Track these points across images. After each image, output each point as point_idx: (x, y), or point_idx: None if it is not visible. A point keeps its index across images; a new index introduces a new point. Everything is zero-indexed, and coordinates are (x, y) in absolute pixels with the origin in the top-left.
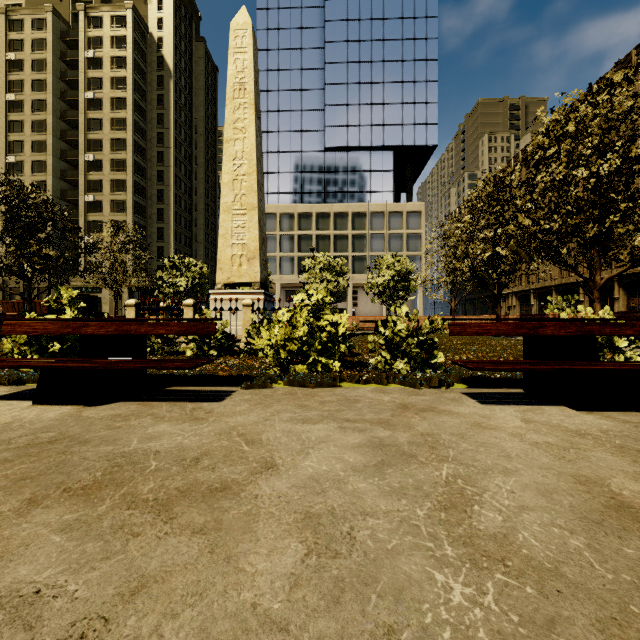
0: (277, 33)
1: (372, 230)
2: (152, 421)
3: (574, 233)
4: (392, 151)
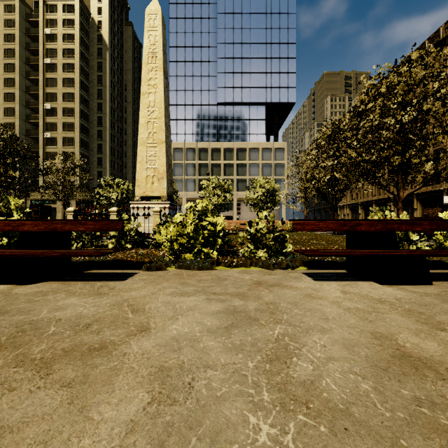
0: (184, 21)
1: (250, 161)
2: (65, 296)
3: (385, 162)
4: (264, 106)
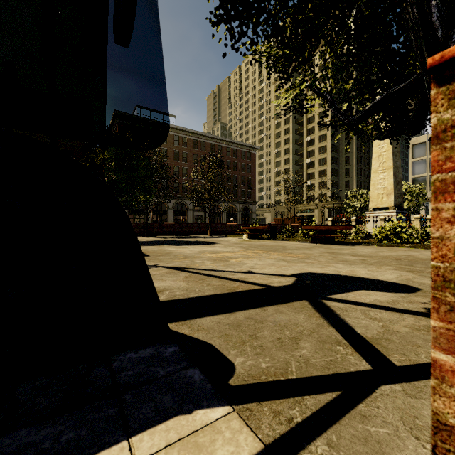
0: None
1: None
2: (334, 246)
3: None
4: None
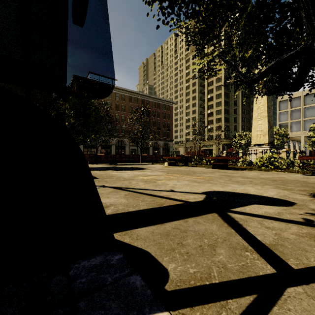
0: None
1: None
2: (228, 171)
3: None
4: None
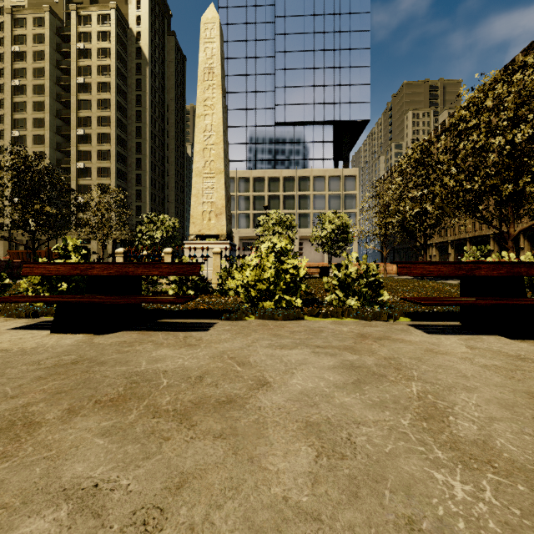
0: (235, 27)
1: (315, 191)
2: (153, 347)
3: (492, 192)
4: (332, 125)
